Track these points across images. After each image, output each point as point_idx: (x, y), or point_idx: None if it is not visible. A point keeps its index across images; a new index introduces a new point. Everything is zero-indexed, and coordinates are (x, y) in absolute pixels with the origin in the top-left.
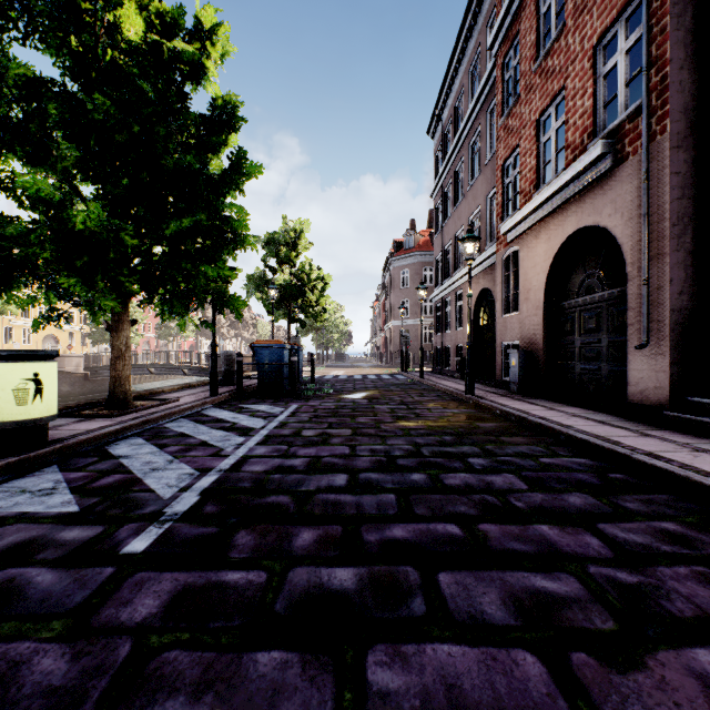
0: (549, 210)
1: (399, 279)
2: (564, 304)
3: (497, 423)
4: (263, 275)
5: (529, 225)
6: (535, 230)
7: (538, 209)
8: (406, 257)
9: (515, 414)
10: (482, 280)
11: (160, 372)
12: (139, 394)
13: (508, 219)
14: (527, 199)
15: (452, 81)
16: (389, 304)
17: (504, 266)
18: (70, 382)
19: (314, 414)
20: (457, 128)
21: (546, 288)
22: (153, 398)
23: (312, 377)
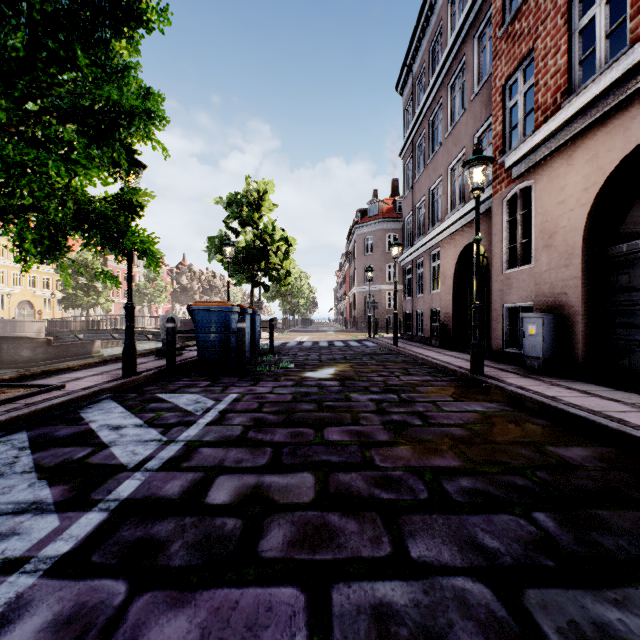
0: (598, 113)
1: (364, 245)
2: (620, 248)
3: (585, 446)
4: (225, 237)
5: (556, 146)
6: (564, 151)
7: (575, 118)
8: (370, 224)
9: (606, 425)
10: (466, 233)
11: (123, 337)
12: (20, 375)
13: (515, 147)
14: (549, 113)
15: (425, 22)
16: (354, 270)
17: (505, 210)
18: (31, 347)
19: (255, 416)
20: (432, 73)
21: (586, 228)
22: (25, 384)
23: (271, 346)
